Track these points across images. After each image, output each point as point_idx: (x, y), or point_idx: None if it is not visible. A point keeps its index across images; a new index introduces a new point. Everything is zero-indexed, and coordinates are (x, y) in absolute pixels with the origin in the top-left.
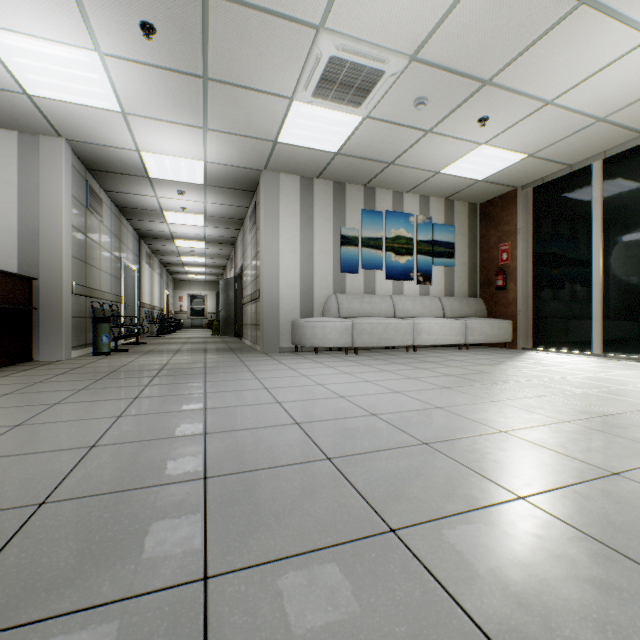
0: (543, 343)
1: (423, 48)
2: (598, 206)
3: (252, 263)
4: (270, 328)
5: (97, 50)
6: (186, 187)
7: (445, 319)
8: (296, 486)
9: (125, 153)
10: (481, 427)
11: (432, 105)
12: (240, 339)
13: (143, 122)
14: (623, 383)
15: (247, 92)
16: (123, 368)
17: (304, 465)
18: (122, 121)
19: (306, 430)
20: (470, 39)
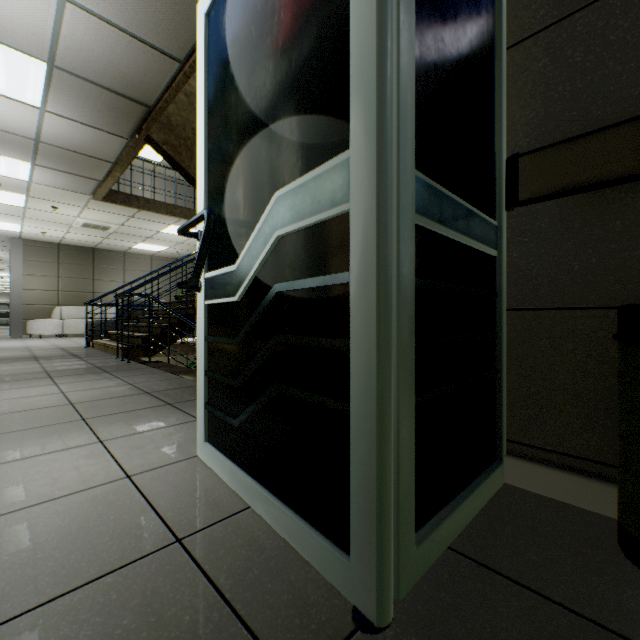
0: None
1: None
2: None
3: None
4: None
5: None
6: (6, 276)
7: None
8: None
9: None
10: None
11: None
12: None
13: None
14: None
15: None
16: None
17: None
18: None
19: None
20: None
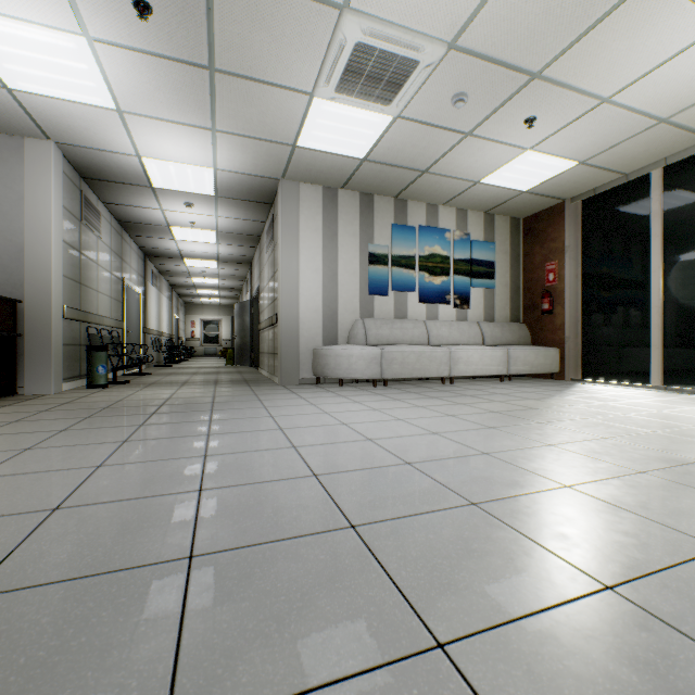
0: (595, 374)
1: (464, 33)
2: (658, 220)
3: (269, 284)
4: (289, 357)
5: (85, 34)
6: (195, 199)
7: (485, 347)
8: (309, 570)
9: (124, 159)
10: (540, 480)
11: (472, 103)
12: (256, 369)
13: (142, 122)
14: None
15: (261, 86)
16: (118, 403)
17: (321, 536)
18: (118, 121)
19: (325, 485)
20: (518, 22)
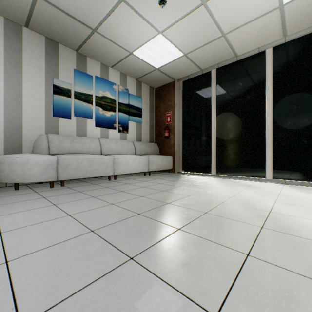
0: (188, 169)
1: None
2: (214, 94)
3: None
4: None
5: None
6: None
7: (136, 155)
8: None
9: None
10: None
11: None
12: None
13: None
14: (263, 205)
15: None
16: None
17: None
18: None
19: None
20: None
